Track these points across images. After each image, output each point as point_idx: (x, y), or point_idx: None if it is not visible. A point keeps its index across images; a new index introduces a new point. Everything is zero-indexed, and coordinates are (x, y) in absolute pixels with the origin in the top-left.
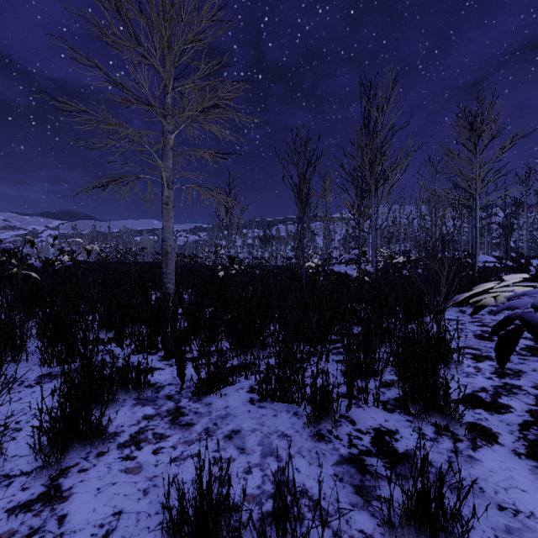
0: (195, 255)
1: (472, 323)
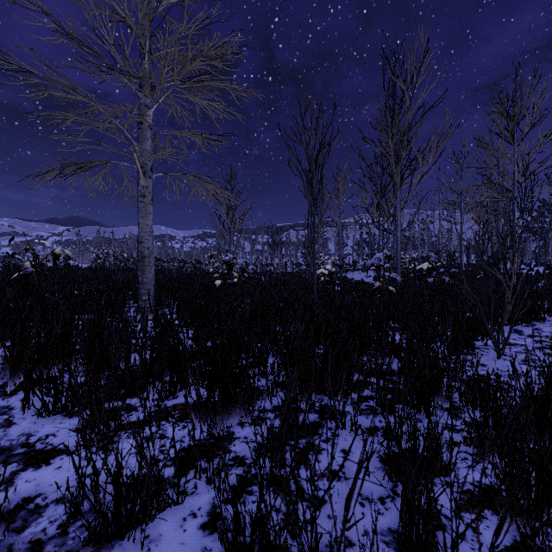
0: (197, 262)
1: (541, 350)
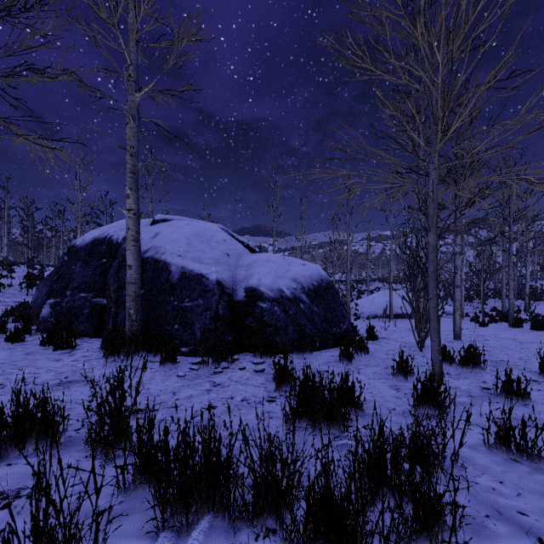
0: None
1: None
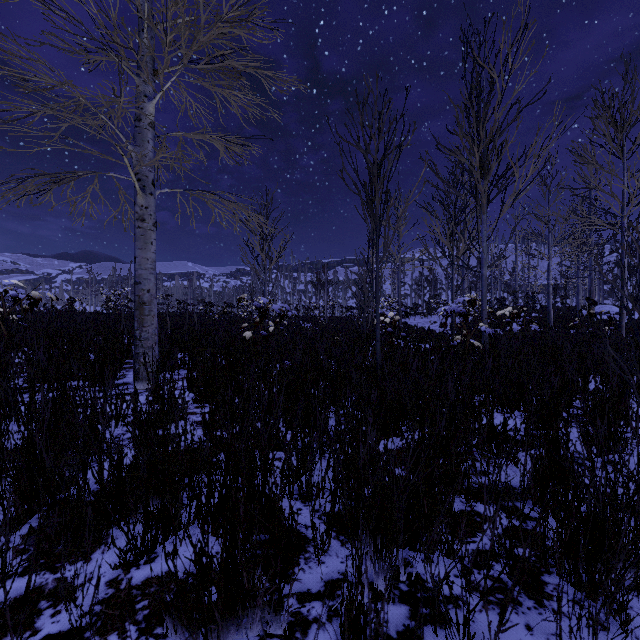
0: (227, 305)
1: None
